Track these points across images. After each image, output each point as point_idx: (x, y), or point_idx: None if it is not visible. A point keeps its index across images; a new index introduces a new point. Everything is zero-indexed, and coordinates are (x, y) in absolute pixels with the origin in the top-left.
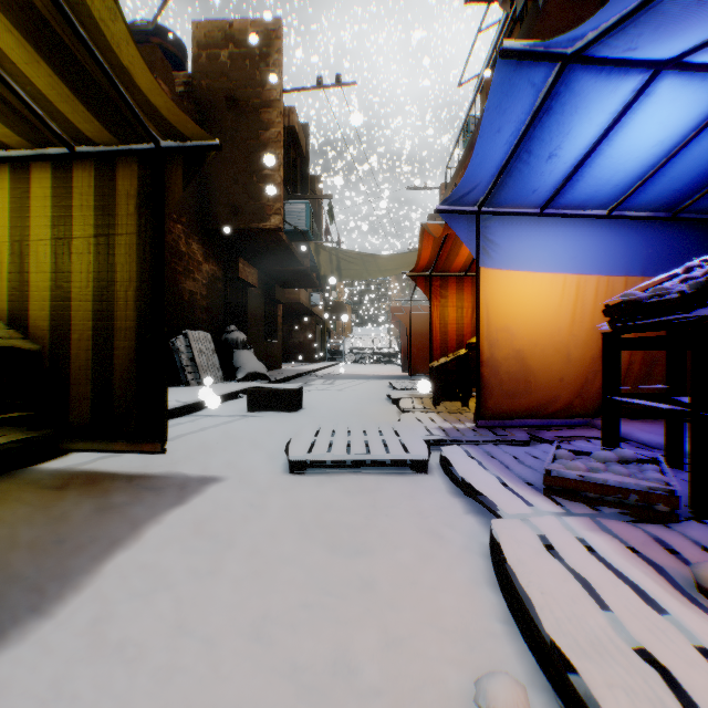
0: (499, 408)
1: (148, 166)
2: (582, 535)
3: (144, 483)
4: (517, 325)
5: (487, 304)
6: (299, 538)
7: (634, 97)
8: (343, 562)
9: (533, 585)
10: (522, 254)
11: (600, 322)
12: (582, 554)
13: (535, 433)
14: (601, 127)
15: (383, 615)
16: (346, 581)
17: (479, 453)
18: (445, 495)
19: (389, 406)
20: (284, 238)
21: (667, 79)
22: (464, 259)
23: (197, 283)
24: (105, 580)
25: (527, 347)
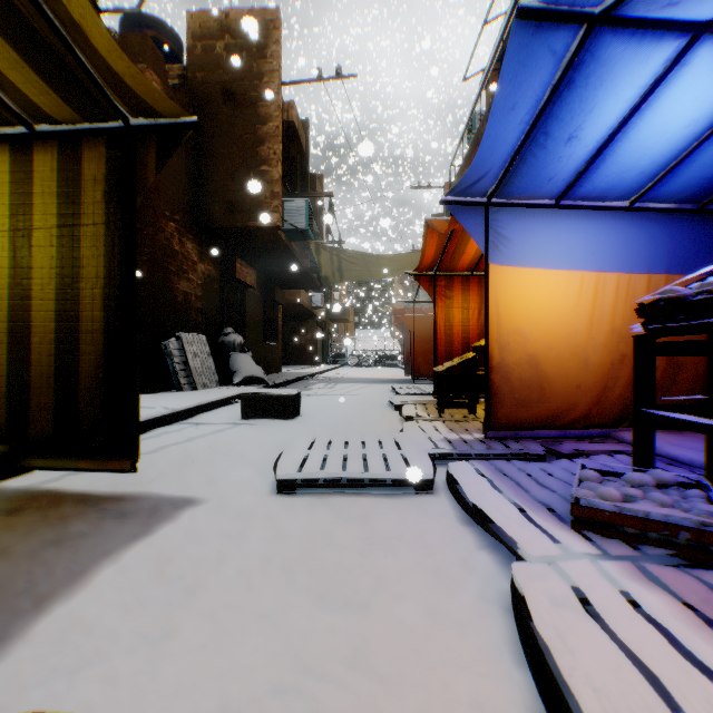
0: (510, 418)
1: (118, 147)
2: (628, 589)
3: (110, 507)
4: (530, 327)
5: (497, 304)
6: (279, 582)
7: (667, 68)
8: (330, 620)
9: (578, 676)
10: (536, 250)
11: (620, 324)
12: (633, 620)
13: (551, 445)
14: (628, 104)
15: (377, 708)
16: (333, 649)
17: (491, 470)
18: (453, 522)
19: (392, 413)
20: (283, 237)
21: (707, 45)
22: (470, 257)
23: (192, 284)
24: (28, 648)
25: (541, 351)
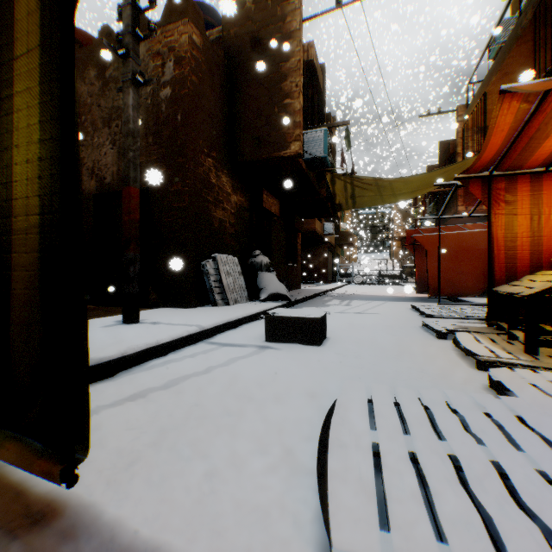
0: None
1: None
2: None
3: None
4: None
5: None
6: None
7: None
8: None
9: None
10: None
11: None
12: None
13: None
14: None
15: None
16: None
17: None
18: None
19: (436, 342)
20: (303, 166)
21: None
22: None
23: (226, 212)
24: None
25: None
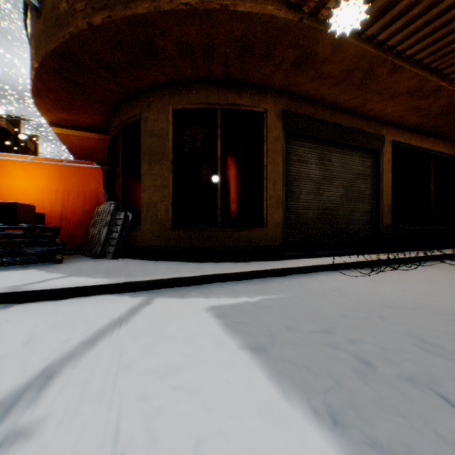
0: None
1: None
2: None
3: None
4: None
5: None
6: None
7: None
8: None
9: None
10: None
11: None
12: None
13: None
14: None
15: None
16: None
17: None
18: None
19: None
20: None
21: None
22: None
23: None
24: None
25: None
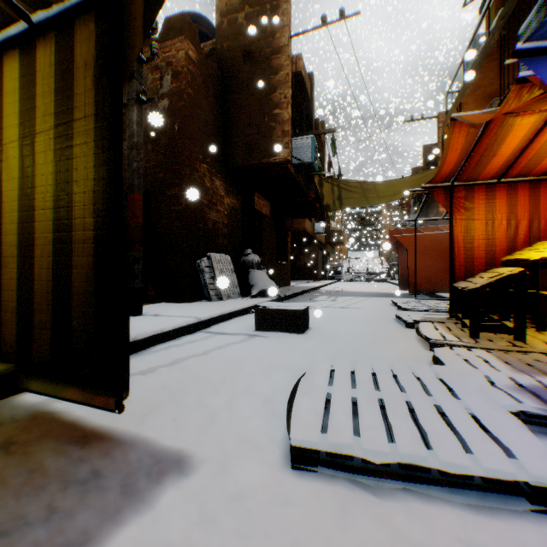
0: None
1: (105, 21)
2: None
3: (88, 457)
4: None
5: None
6: None
7: None
8: None
9: None
10: None
11: None
12: None
13: None
14: None
15: None
16: None
17: None
18: None
19: (404, 330)
20: (292, 171)
21: None
22: (500, 160)
23: (219, 214)
24: None
25: None
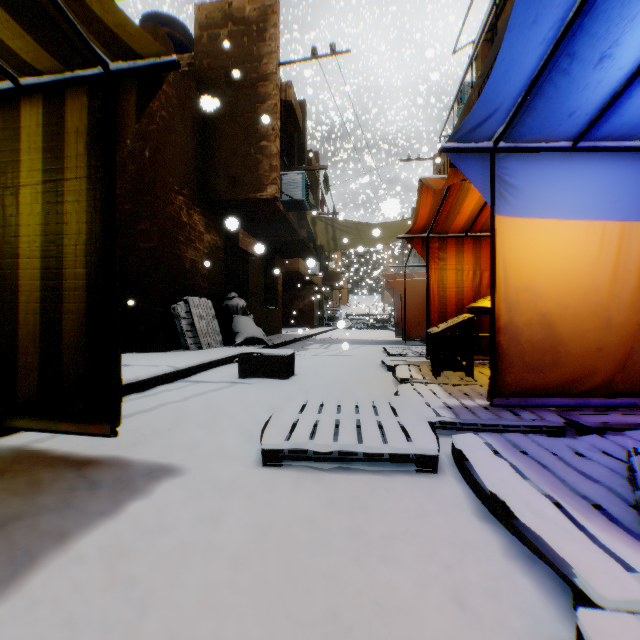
0: (519, 384)
1: (99, 97)
2: None
3: (88, 474)
4: (541, 284)
5: (504, 259)
6: (249, 600)
7: None
8: None
9: None
10: (548, 199)
11: None
12: None
13: (568, 415)
14: None
15: None
16: None
17: (506, 447)
18: (467, 514)
19: (384, 374)
20: (281, 208)
21: None
22: (465, 218)
23: (198, 252)
24: None
25: (554, 311)
